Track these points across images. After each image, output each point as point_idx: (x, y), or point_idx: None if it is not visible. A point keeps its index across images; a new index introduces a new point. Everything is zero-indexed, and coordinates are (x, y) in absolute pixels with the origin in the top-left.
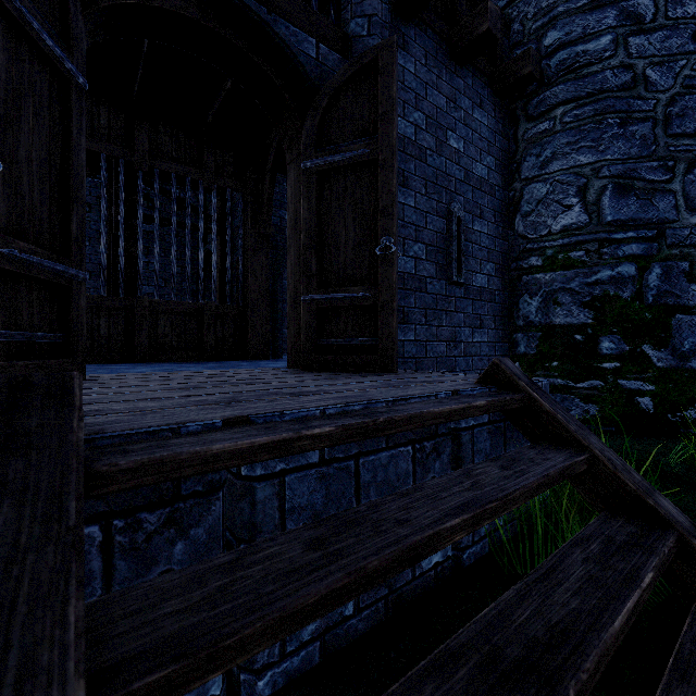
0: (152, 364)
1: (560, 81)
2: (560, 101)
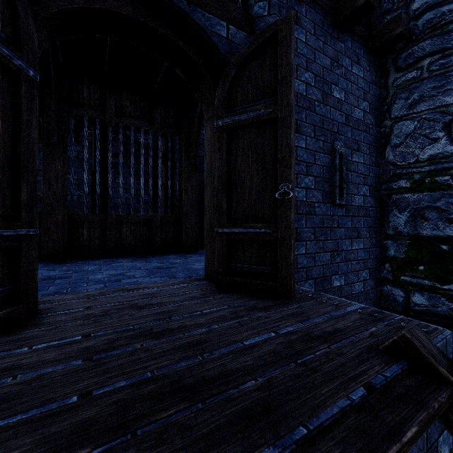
0: (115, 262)
1: (427, 36)
2: (427, 53)
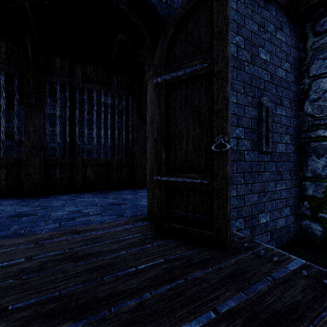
0: (79, 198)
1: None
2: None
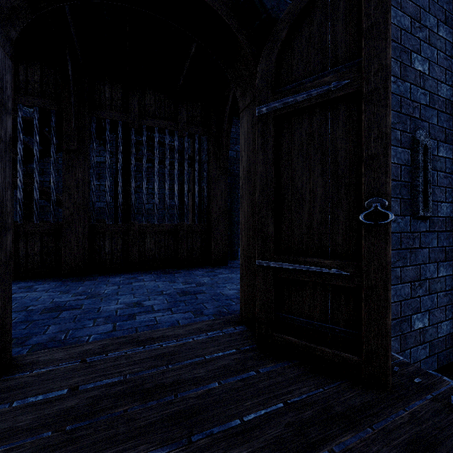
0: (136, 281)
1: None
2: None
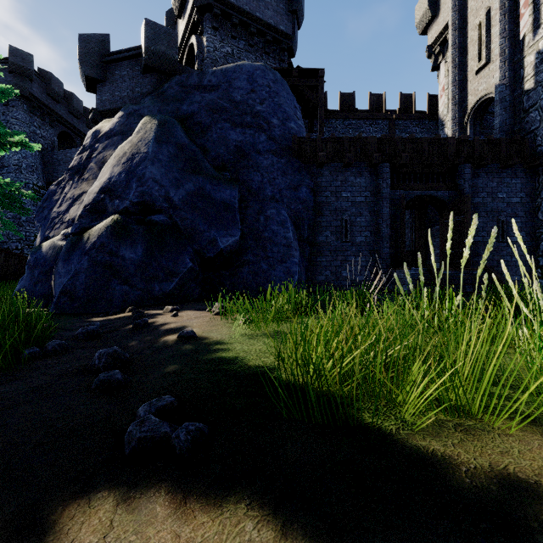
0: None
1: None
2: None
